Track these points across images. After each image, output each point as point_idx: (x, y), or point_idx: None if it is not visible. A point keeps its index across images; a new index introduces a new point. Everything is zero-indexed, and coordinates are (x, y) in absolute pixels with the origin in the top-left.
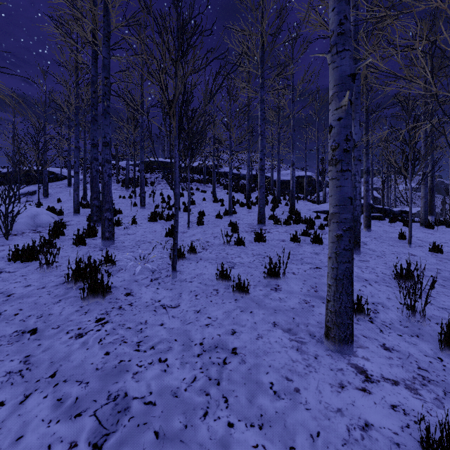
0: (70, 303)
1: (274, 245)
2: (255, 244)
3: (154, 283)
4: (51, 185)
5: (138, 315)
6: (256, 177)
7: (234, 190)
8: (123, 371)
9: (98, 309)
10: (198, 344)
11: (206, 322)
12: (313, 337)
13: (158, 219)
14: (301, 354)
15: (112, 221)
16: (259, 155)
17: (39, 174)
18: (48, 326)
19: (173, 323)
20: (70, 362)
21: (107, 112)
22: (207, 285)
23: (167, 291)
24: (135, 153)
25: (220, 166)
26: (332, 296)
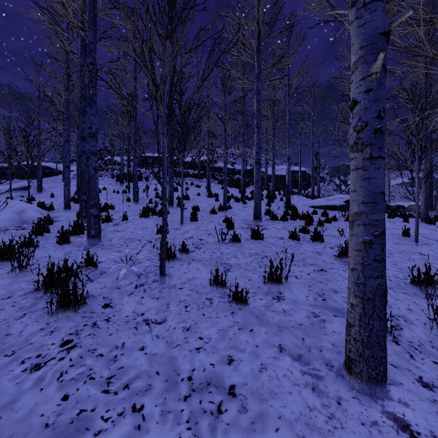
0: (36, 318)
1: (272, 243)
2: (252, 242)
3: (139, 290)
4: (47, 180)
5: (114, 335)
6: (250, 172)
7: (229, 185)
8: (81, 430)
9: (68, 326)
10: (186, 380)
11: (197, 344)
12: (330, 367)
13: (151, 214)
14: (320, 397)
15: (99, 218)
16: (255, 148)
17: (35, 169)
18: (0, 352)
19: (156, 347)
20: (14, 412)
21: (93, 100)
22: (199, 292)
23: (153, 300)
24: (129, 148)
25: (215, 162)
26: (358, 319)
